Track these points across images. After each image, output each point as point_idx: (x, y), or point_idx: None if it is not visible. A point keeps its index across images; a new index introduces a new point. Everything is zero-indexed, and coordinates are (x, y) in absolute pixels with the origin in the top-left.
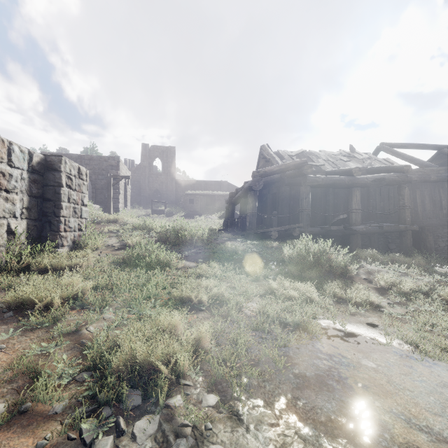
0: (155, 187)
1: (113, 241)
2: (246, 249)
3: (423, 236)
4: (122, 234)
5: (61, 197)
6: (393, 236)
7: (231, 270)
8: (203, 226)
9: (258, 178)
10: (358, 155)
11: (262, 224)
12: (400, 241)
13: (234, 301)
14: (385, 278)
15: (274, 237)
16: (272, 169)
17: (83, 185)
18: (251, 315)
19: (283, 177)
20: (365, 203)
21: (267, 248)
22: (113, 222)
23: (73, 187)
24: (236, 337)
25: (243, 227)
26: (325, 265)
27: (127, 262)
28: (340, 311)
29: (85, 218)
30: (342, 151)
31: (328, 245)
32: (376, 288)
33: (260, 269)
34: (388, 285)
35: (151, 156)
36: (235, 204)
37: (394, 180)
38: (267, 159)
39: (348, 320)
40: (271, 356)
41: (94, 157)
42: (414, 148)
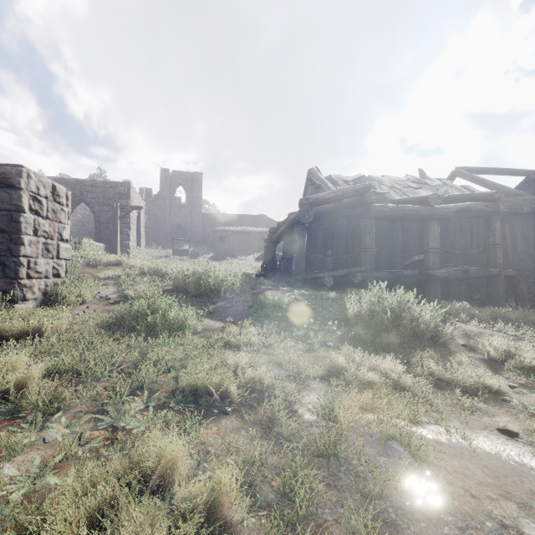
0: (177, 223)
1: (109, 290)
2: (293, 302)
3: (513, 283)
4: (124, 281)
5: (21, 227)
6: (477, 283)
7: (273, 333)
8: (236, 270)
9: (308, 207)
10: (430, 181)
11: (310, 267)
12: (490, 290)
13: (281, 390)
14: (492, 345)
15: (328, 285)
16: (326, 195)
17: (62, 212)
18: (313, 425)
19: (339, 207)
20: (442, 241)
21: (321, 300)
22: (116, 264)
23: (44, 213)
24: (288, 482)
25: (287, 272)
26: (408, 326)
27: (122, 322)
28: (449, 405)
29: (64, 258)
30: (410, 176)
31: (411, 297)
32: (483, 359)
33: (315, 331)
34: (501, 355)
35: (172, 184)
36: (276, 243)
37: (482, 211)
38: (316, 185)
39: (468, 423)
40: (362, 532)
41: (98, 183)
42: (498, 173)
